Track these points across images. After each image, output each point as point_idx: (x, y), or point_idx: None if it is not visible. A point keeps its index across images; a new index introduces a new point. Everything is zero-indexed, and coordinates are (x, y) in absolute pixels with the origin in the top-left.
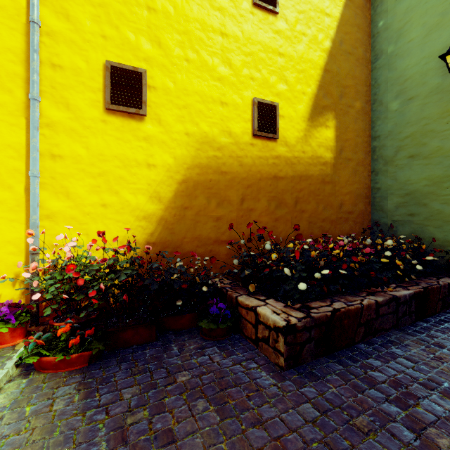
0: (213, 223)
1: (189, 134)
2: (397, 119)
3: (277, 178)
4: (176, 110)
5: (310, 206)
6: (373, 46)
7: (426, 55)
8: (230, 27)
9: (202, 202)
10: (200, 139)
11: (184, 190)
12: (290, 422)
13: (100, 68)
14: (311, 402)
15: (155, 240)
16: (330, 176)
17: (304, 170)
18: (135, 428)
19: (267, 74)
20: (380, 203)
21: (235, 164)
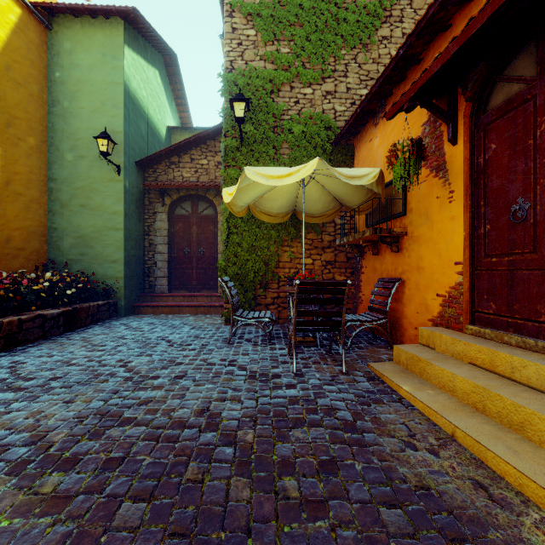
0: None
1: None
2: (72, 170)
3: None
4: None
5: None
6: (51, 91)
7: (93, 128)
8: None
9: None
10: None
11: None
12: None
13: None
14: None
15: None
16: None
17: None
18: None
19: None
20: (57, 242)
21: None
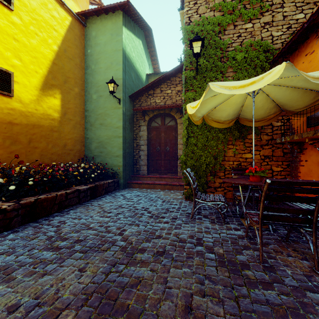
0: None
1: None
2: (96, 104)
3: (12, 124)
4: None
5: (42, 144)
6: (86, 61)
7: (106, 78)
8: None
9: None
10: None
11: None
12: None
13: None
14: (9, 240)
15: None
16: (57, 127)
17: (36, 121)
18: None
19: (2, 49)
20: (88, 146)
21: None
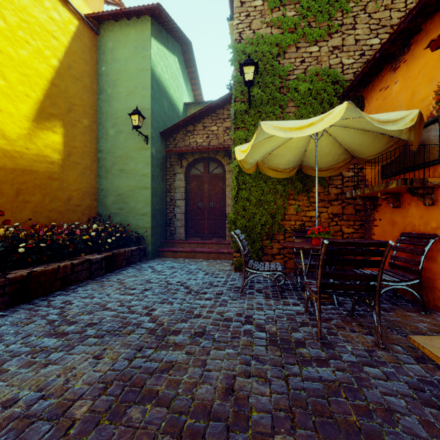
0: None
1: None
2: (113, 142)
3: None
4: None
5: (35, 198)
6: (99, 82)
7: (128, 107)
8: None
9: None
10: None
11: None
12: None
13: None
14: None
15: None
16: (58, 174)
17: (28, 165)
18: None
19: None
20: (103, 200)
21: None
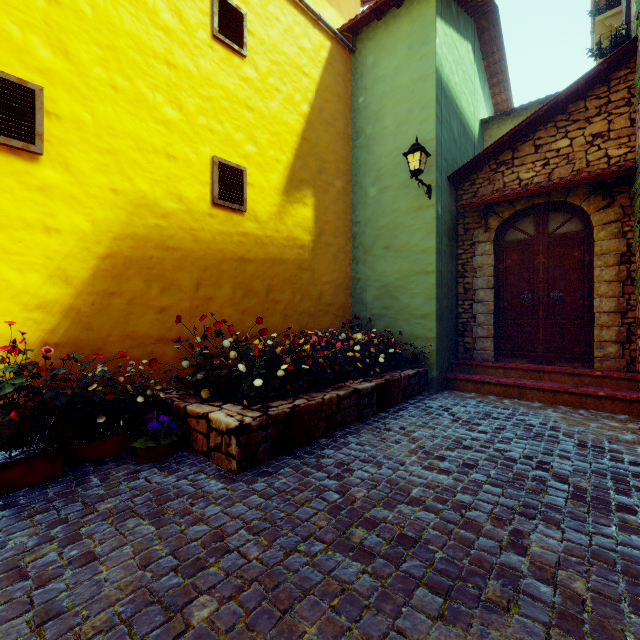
0: (155, 316)
1: (117, 191)
2: (375, 207)
3: (244, 261)
4: (96, 154)
5: (285, 296)
6: (354, 122)
7: (397, 147)
8: (180, 58)
9: (139, 286)
10: (134, 200)
11: (109, 268)
12: (234, 512)
13: None
14: (259, 493)
15: (58, 340)
16: (308, 261)
17: (278, 253)
18: (39, 563)
19: (232, 129)
20: (360, 295)
21: (187, 238)
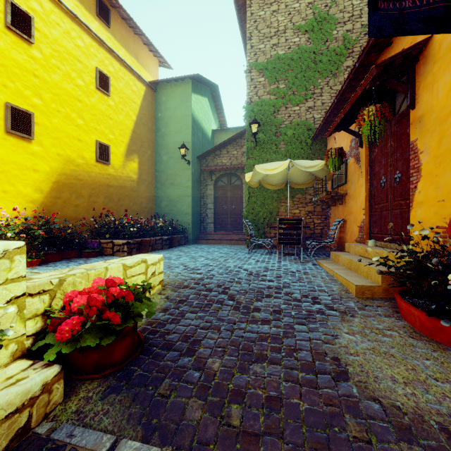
0: (74, 208)
1: (59, 155)
2: (166, 165)
3: (109, 186)
4: (52, 139)
5: (126, 203)
6: (156, 124)
7: (176, 141)
8: (83, 97)
9: (67, 195)
10: (66, 159)
11: (56, 187)
12: None
13: (2, 105)
14: None
15: (38, 216)
16: (136, 187)
17: (123, 183)
18: None
19: (104, 128)
20: (159, 204)
21: (86, 175)
